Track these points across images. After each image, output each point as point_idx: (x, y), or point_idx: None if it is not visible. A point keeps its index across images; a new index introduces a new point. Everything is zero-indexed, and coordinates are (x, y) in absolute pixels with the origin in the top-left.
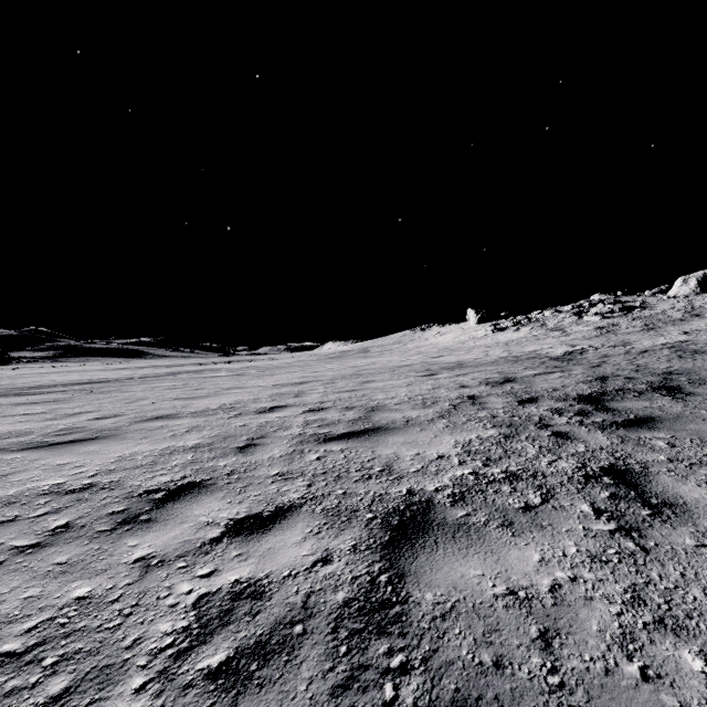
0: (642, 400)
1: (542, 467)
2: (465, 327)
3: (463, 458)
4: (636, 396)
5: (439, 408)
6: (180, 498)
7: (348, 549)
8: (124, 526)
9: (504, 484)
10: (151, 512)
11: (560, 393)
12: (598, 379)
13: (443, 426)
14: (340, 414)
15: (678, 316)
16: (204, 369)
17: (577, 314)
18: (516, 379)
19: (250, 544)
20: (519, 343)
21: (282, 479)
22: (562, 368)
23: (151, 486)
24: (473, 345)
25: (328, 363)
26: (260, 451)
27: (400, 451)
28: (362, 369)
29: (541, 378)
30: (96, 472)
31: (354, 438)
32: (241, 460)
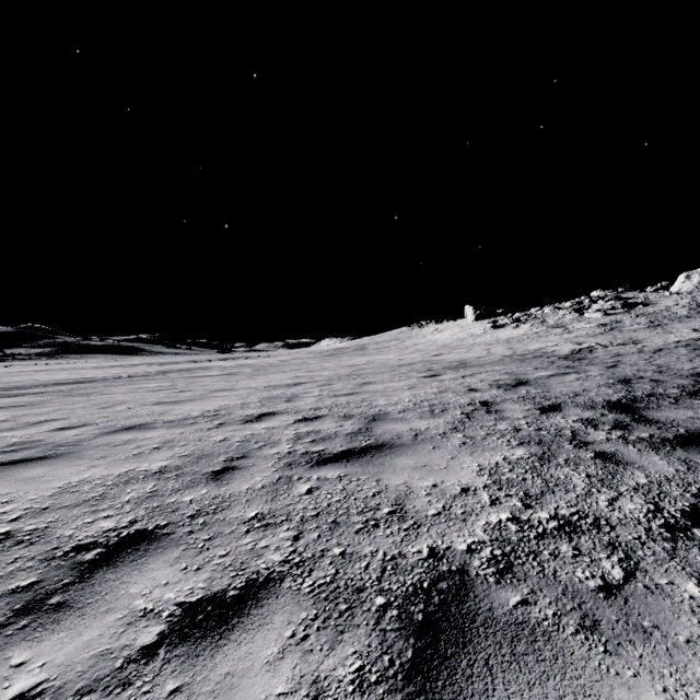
0: (683, 408)
1: (603, 510)
2: (463, 324)
3: (494, 494)
4: (673, 402)
5: (450, 417)
6: (118, 561)
7: (350, 681)
8: (20, 619)
9: (560, 540)
10: (70, 588)
11: (584, 399)
12: (620, 382)
13: (459, 443)
14: (337, 425)
15: (684, 313)
16: (197, 367)
17: (577, 310)
18: (529, 381)
19: (198, 662)
20: (521, 340)
21: (260, 527)
22: (576, 368)
23: (86, 538)
24: (473, 342)
25: (324, 362)
26: (238, 478)
27: (412, 480)
28: (360, 368)
29: (557, 380)
30: (23, 512)
31: (353, 459)
32: (212, 492)
